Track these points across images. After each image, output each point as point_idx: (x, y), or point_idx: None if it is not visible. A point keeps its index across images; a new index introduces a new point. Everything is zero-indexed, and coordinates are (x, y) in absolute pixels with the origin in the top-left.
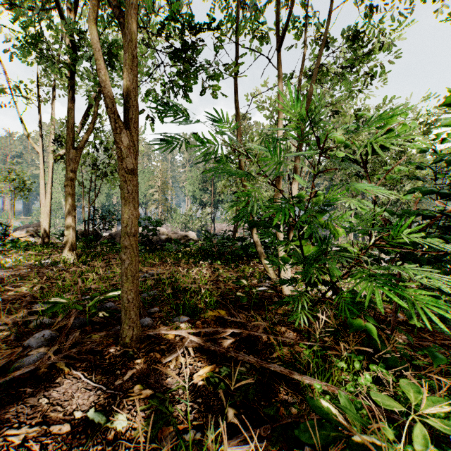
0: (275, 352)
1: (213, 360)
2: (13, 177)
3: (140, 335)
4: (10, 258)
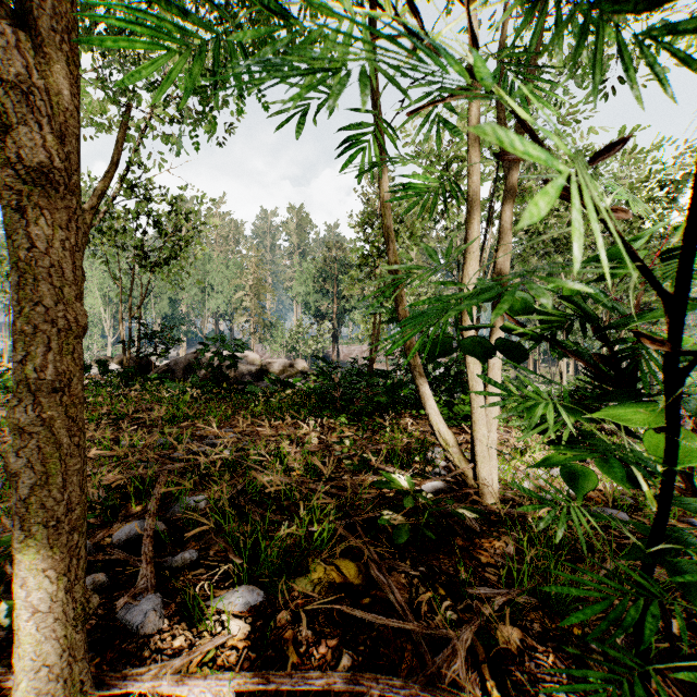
0: None
1: None
2: (7, 269)
3: None
4: None
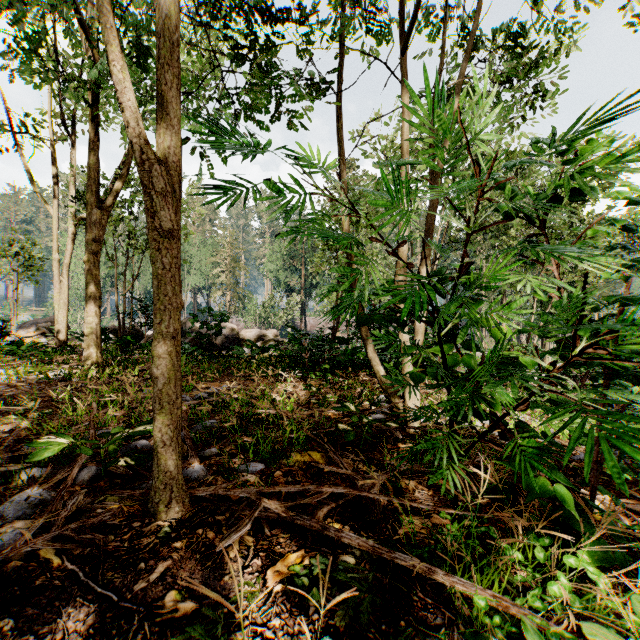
0: (401, 527)
1: (300, 542)
2: (16, 250)
3: (183, 497)
4: (5, 369)
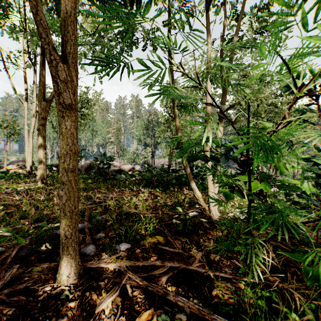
0: (213, 289)
1: (150, 301)
2: (6, 125)
3: (79, 269)
4: None
